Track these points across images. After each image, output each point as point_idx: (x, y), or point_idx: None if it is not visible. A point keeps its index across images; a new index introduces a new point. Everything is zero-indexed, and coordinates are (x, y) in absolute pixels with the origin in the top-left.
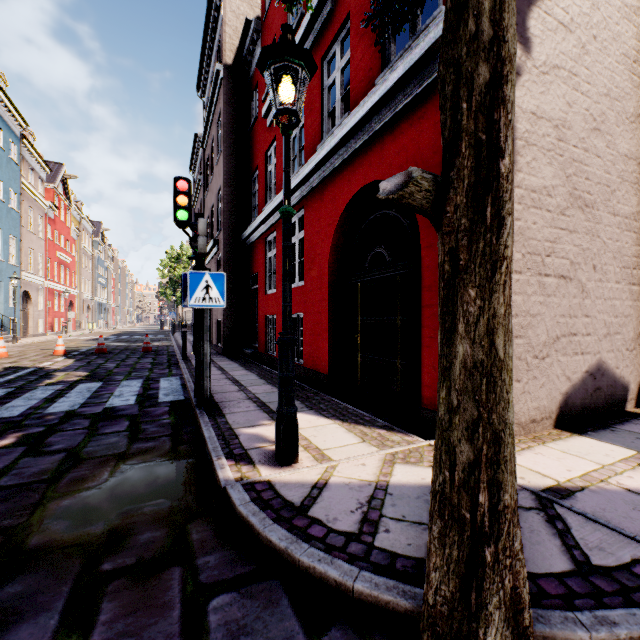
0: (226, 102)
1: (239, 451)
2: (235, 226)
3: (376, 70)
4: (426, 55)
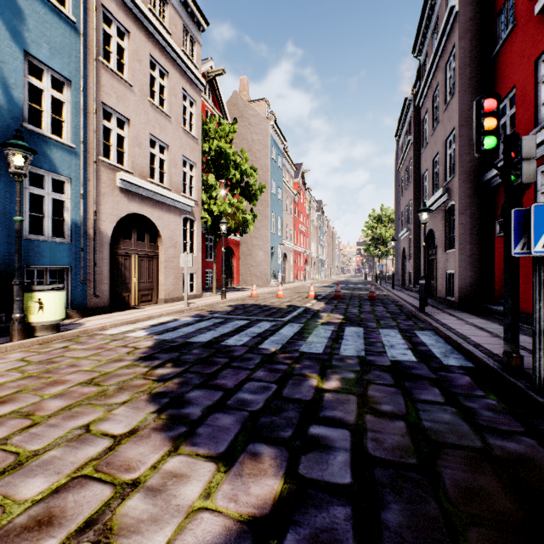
0: (461, 36)
1: None
2: (473, 168)
3: None
4: None
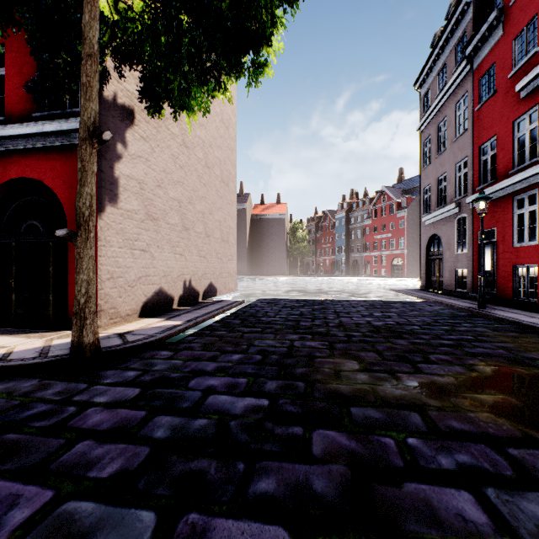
0: None
1: None
2: None
3: (33, 106)
4: (72, 130)
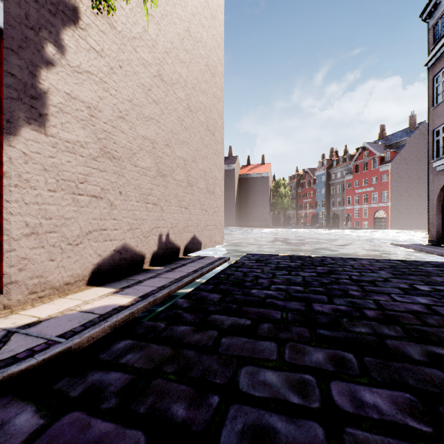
0: None
1: None
2: None
3: None
4: None
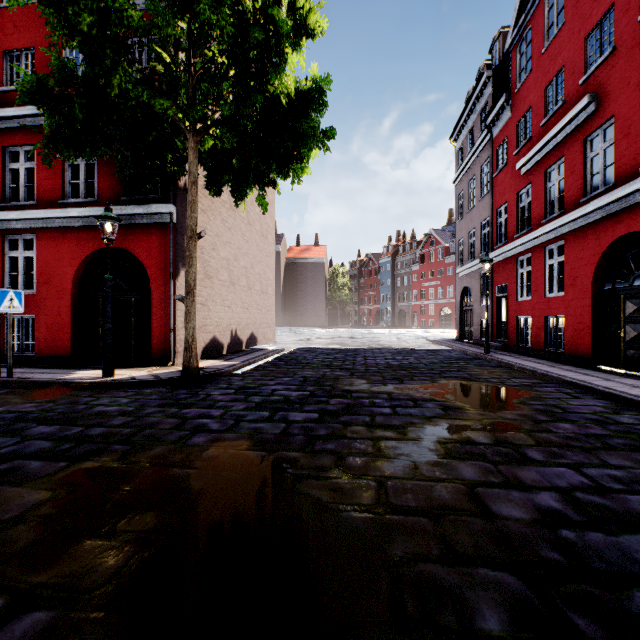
0: None
1: (79, 379)
2: None
3: (121, 191)
4: (156, 213)
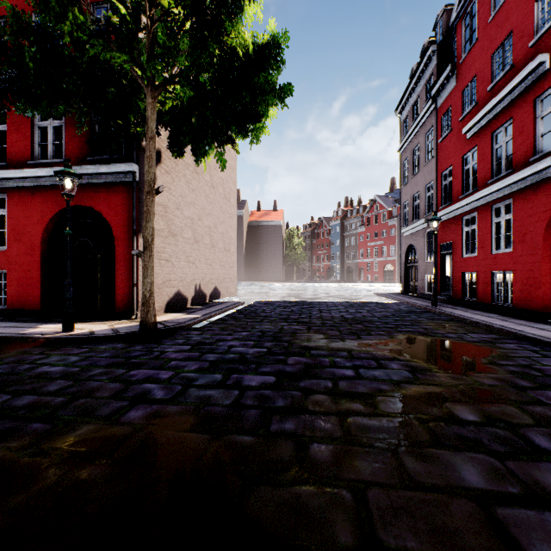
0: None
1: (38, 334)
2: None
3: (87, 151)
4: (120, 172)
